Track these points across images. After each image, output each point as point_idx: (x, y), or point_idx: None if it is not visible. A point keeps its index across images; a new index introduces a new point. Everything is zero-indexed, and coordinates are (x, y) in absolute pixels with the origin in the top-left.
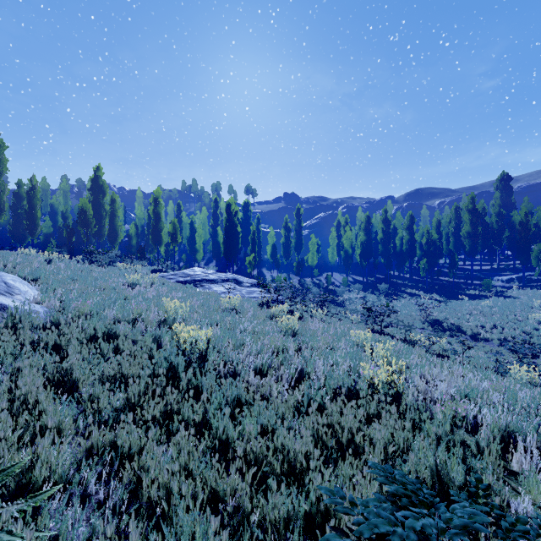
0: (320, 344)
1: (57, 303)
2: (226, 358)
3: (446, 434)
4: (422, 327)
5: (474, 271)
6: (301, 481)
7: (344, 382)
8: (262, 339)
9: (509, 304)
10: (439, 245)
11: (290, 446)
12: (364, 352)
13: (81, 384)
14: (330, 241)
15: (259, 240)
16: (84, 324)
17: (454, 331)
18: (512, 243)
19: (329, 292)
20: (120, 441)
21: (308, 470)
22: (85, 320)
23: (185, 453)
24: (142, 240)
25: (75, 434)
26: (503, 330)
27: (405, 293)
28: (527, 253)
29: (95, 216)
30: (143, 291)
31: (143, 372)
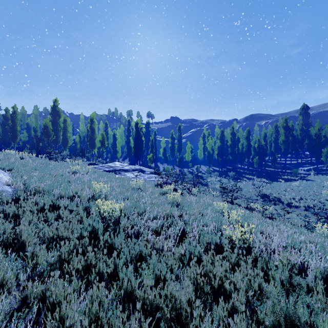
0: (195, 211)
1: (21, 185)
2: (133, 223)
3: (287, 278)
4: (256, 199)
5: (287, 164)
6: (186, 326)
7: (212, 239)
8: (157, 208)
9: (309, 184)
10: (266, 148)
11: (177, 295)
12: (223, 216)
13: (27, 244)
14: (199, 146)
15: (155, 145)
16: (37, 199)
17: (276, 201)
18: (310, 147)
19: (198, 177)
20: (48, 293)
21: (192, 315)
22: (38, 197)
23: (96, 304)
24: (83, 145)
25: (16, 286)
26: (306, 201)
27: (245, 178)
28: (320, 153)
29: (53, 130)
30: (81, 177)
31: (73, 234)
